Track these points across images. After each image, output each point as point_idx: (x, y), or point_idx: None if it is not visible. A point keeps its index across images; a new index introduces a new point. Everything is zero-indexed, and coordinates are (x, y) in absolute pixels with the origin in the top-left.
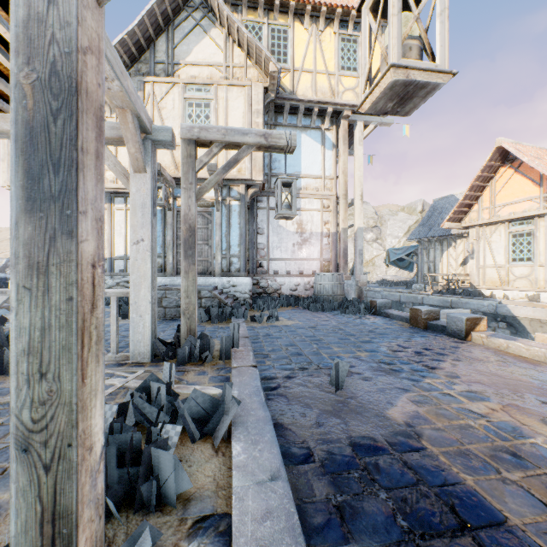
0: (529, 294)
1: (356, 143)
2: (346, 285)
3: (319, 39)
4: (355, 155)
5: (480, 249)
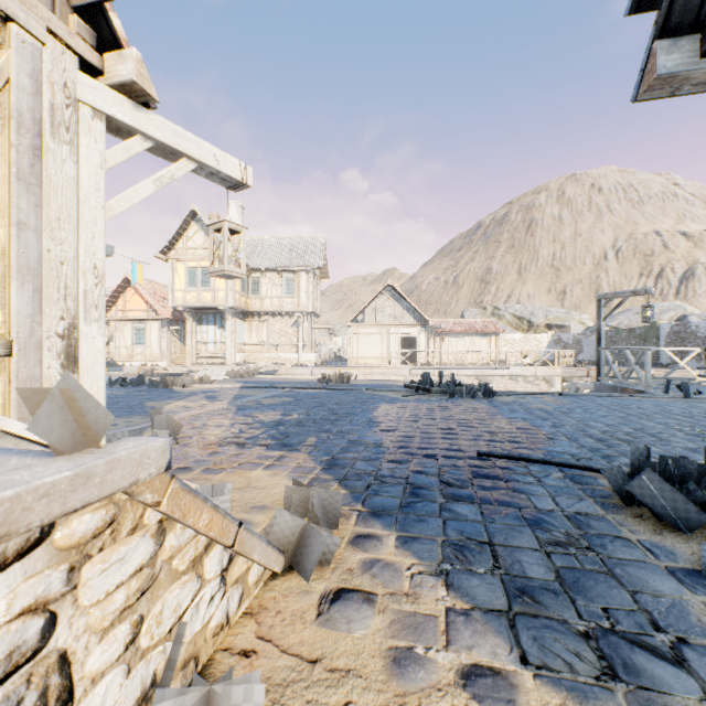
0: (143, 363)
1: None
2: None
3: None
4: None
5: (118, 335)
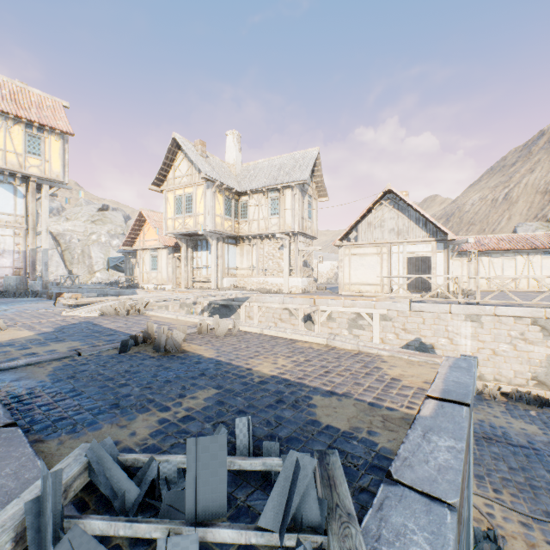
0: (156, 286)
1: (43, 197)
2: (35, 283)
3: (9, 131)
4: (43, 205)
5: (141, 262)
